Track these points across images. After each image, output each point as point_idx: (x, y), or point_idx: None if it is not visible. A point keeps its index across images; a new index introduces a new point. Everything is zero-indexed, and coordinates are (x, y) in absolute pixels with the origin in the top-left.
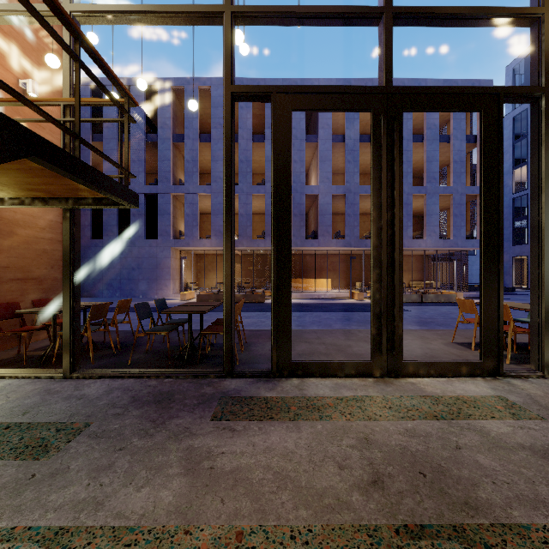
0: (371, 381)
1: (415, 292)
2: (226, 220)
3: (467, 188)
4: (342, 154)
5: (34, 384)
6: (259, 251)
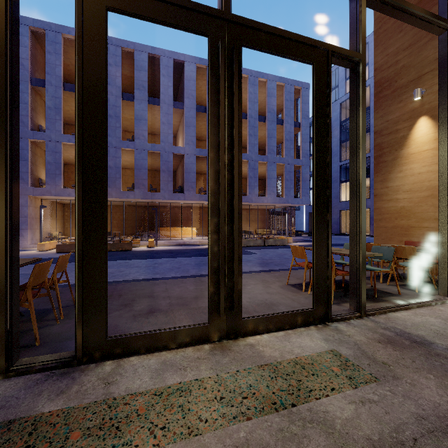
0: (207, 349)
1: (260, 237)
2: None
3: (295, 160)
4: (205, 123)
5: None
6: (130, 202)
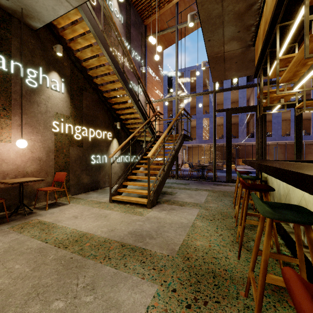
0: None
1: None
2: (213, 143)
3: None
4: (271, 88)
5: (171, 179)
6: (220, 144)
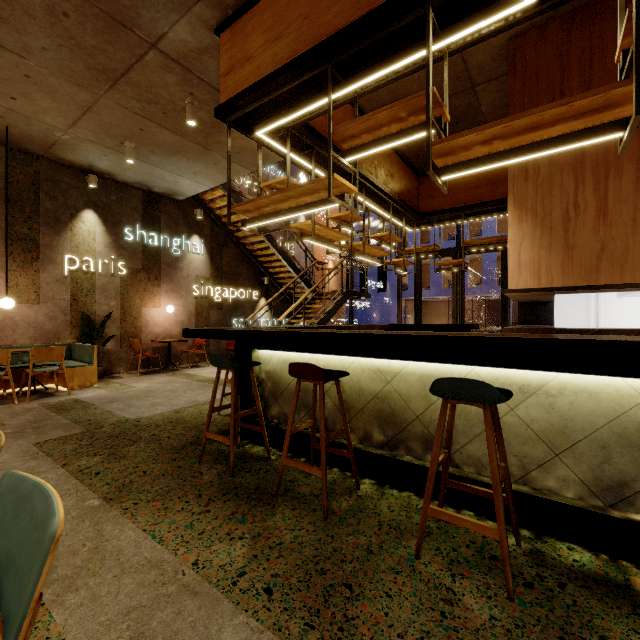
0: None
1: None
2: (398, 301)
3: None
4: None
5: None
6: (481, 297)
